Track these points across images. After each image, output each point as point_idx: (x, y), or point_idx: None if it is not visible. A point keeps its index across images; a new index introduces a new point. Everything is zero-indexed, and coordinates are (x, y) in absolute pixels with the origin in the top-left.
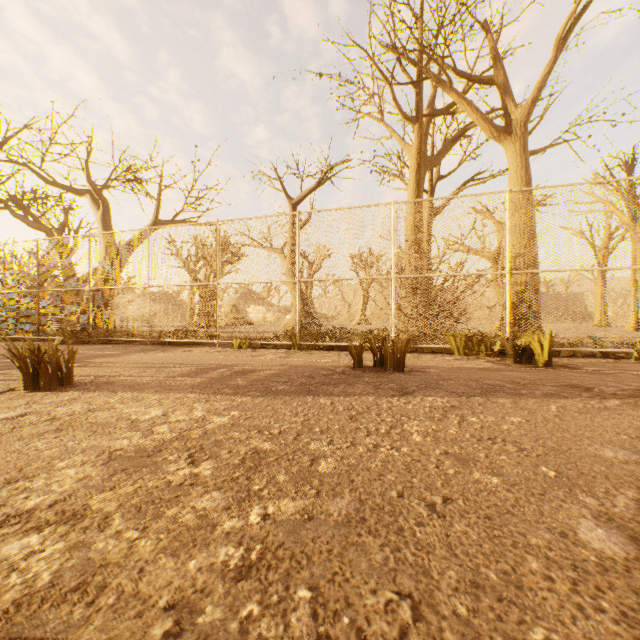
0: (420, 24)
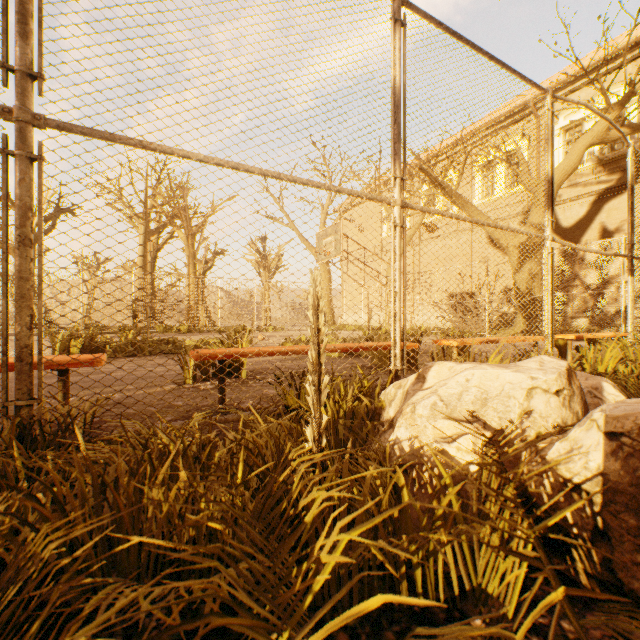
0: (146, 182)
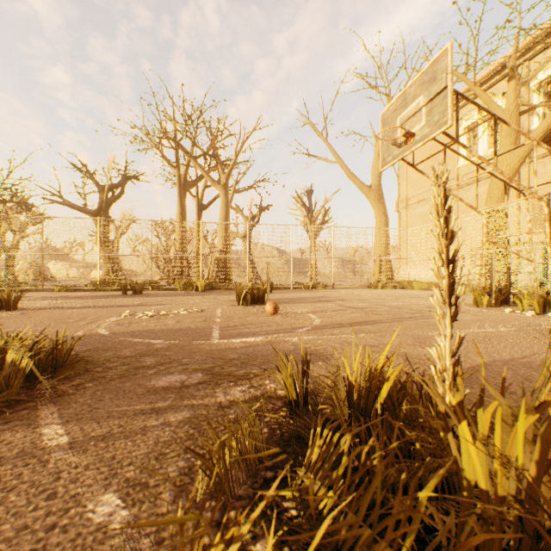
0: (174, 123)
